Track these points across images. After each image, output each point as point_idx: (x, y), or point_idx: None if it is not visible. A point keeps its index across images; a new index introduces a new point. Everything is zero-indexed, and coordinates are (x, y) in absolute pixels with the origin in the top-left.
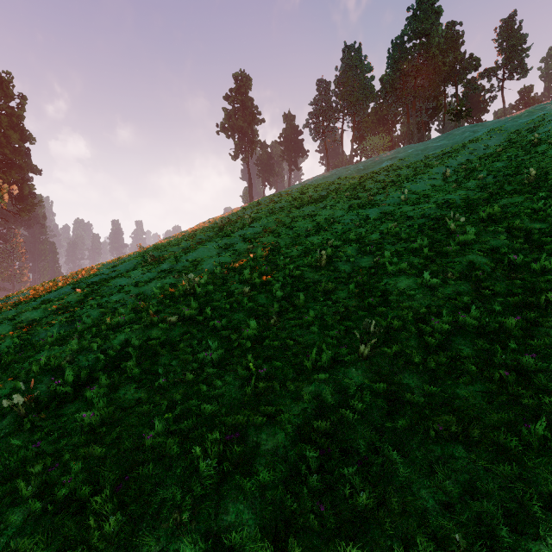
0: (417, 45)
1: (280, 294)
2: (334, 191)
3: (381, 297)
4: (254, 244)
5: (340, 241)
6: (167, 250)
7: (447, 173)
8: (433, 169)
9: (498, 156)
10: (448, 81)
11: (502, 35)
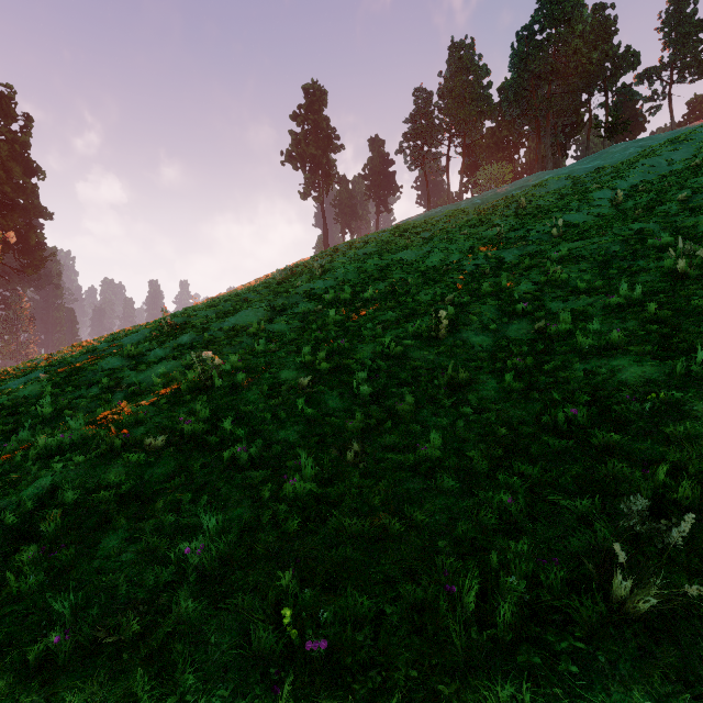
0: (552, 35)
1: (367, 390)
2: (443, 230)
3: (587, 405)
4: (324, 304)
5: (466, 296)
6: (197, 315)
7: (618, 198)
8: (593, 193)
9: (698, 170)
10: (594, 85)
11: (669, 22)
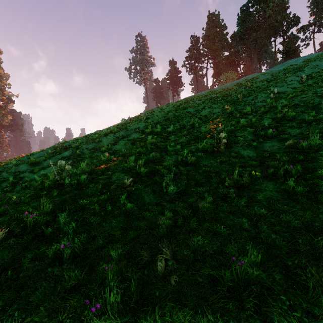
0: (258, 8)
1: (173, 189)
2: (208, 98)
3: None
4: (146, 134)
5: (232, 126)
6: (78, 141)
7: (302, 79)
8: (288, 78)
9: None
10: (278, 33)
11: (313, 3)
